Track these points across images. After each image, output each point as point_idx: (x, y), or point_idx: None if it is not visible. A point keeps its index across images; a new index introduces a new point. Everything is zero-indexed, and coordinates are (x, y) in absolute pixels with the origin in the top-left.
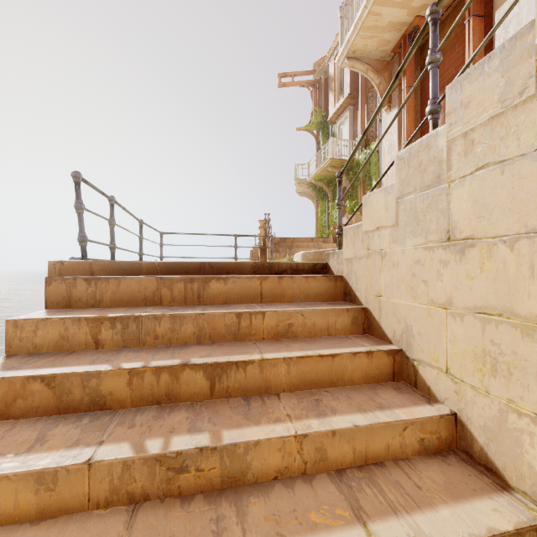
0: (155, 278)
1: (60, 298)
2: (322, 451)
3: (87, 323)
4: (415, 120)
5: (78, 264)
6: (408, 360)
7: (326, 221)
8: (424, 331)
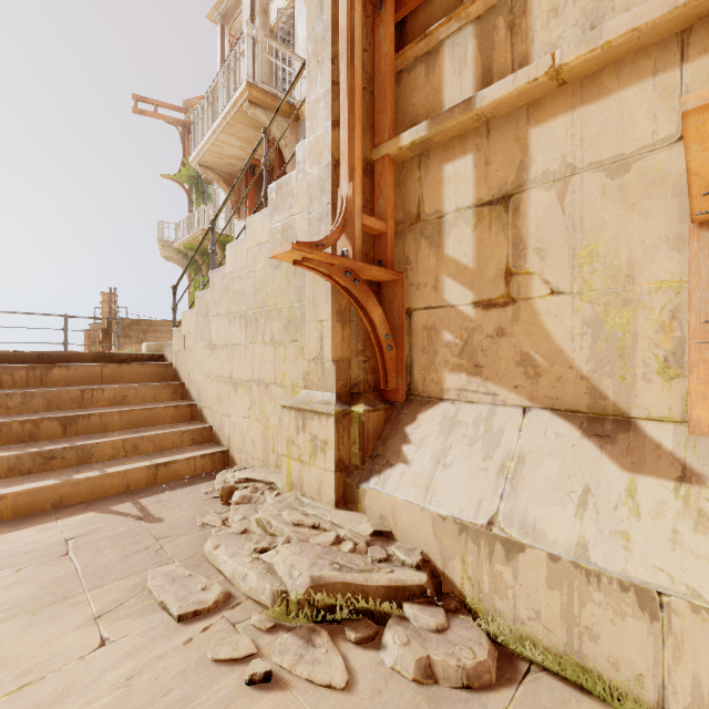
0: None
1: None
2: (137, 446)
3: None
4: None
5: None
6: (200, 408)
7: None
8: (204, 391)
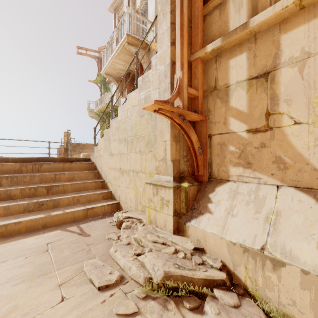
0: (19, 163)
1: None
2: (78, 200)
3: None
4: None
5: None
6: (106, 183)
7: None
8: (108, 175)
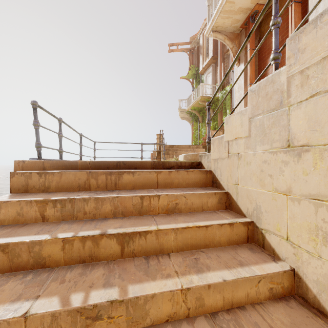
0: (86, 172)
1: (20, 186)
2: (201, 300)
3: (36, 204)
4: (255, 70)
5: (34, 163)
6: (257, 229)
7: (198, 135)
8: (270, 210)
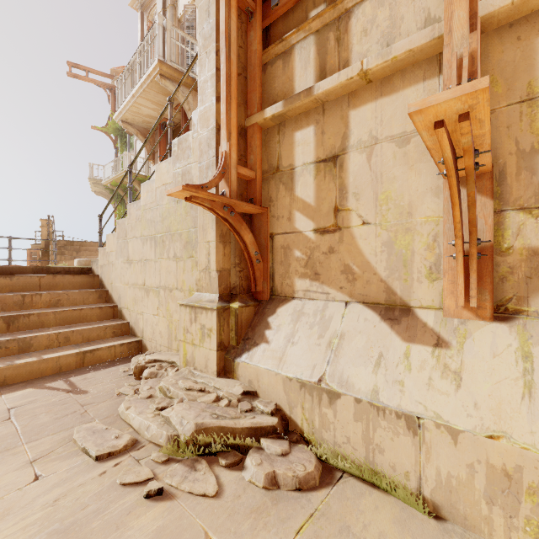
0: None
1: None
2: (68, 338)
3: None
4: None
5: None
6: (120, 309)
7: None
8: (124, 295)
